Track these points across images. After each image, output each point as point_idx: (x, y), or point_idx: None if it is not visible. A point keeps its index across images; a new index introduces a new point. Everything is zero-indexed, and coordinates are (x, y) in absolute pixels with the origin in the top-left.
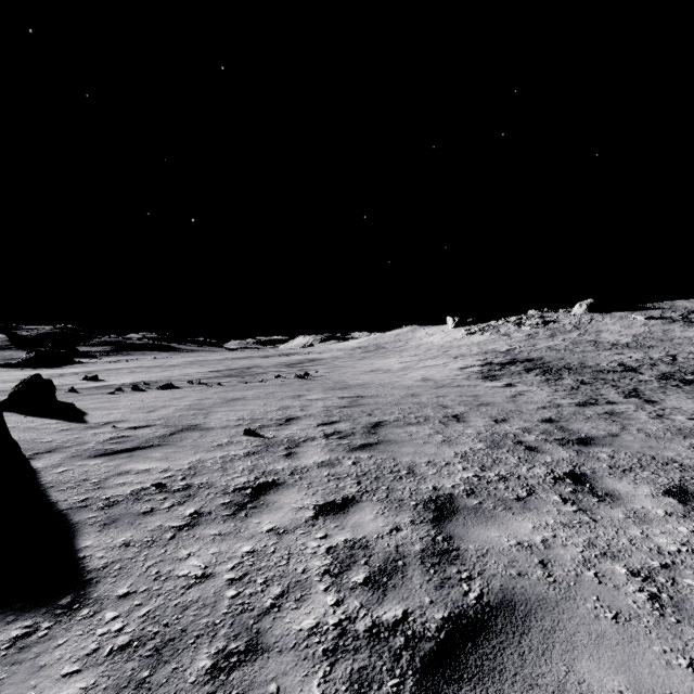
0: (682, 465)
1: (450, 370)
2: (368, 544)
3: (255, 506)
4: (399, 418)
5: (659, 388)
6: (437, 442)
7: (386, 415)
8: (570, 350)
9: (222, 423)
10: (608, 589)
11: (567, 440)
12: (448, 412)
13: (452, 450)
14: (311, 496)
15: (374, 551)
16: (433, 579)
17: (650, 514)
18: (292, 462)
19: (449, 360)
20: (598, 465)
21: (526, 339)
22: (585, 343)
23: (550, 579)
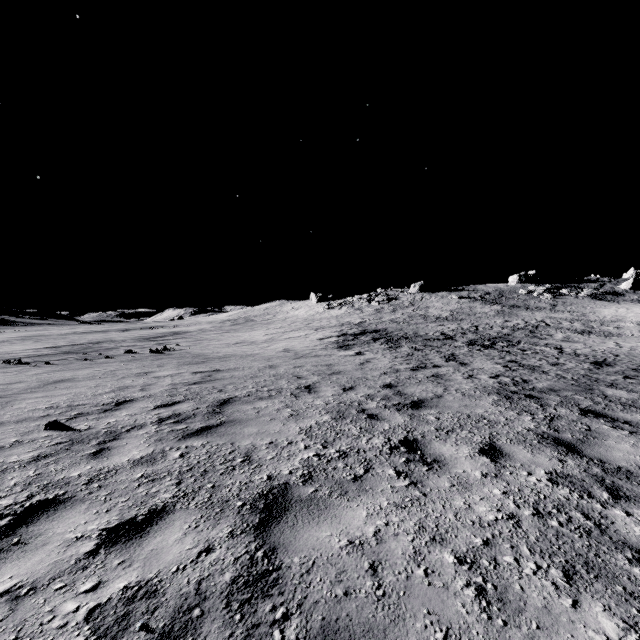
0: (490, 421)
1: (311, 341)
2: (158, 588)
3: (0, 550)
4: (251, 392)
5: (469, 352)
6: (284, 418)
7: (238, 390)
8: (407, 322)
9: (22, 415)
10: (438, 591)
11: (403, 405)
12: (301, 383)
13: (298, 426)
14: (104, 514)
15: (164, 598)
16: (235, 633)
17: (470, 478)
18: (97, 463)
19: (311, 332)
20: (427, 429)
21: (375, 313)
22: (417, 316)
23: (379, 592)
